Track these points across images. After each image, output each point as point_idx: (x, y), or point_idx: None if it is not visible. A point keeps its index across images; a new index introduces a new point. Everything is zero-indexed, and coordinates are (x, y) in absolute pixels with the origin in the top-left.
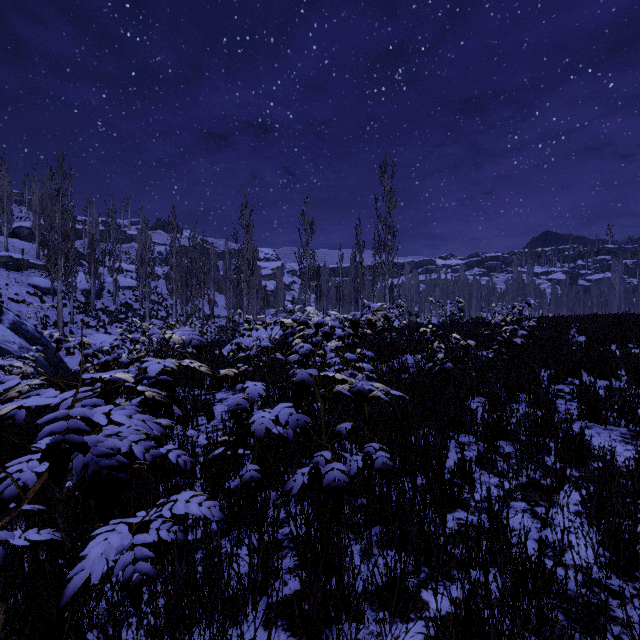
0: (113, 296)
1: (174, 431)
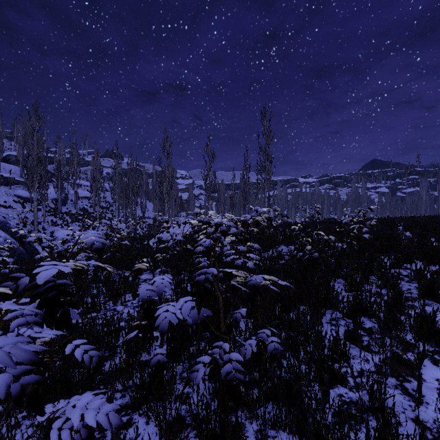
0: (74, 203)
1: (106, 306)
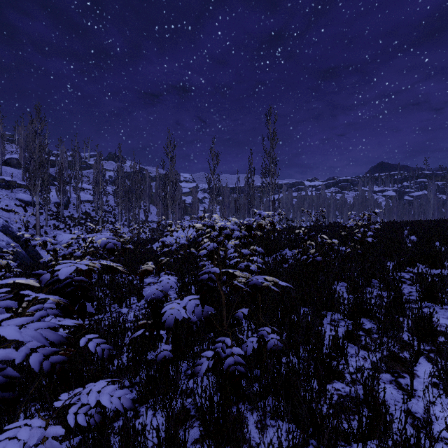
0: (76, 207)
1: (112, 309)
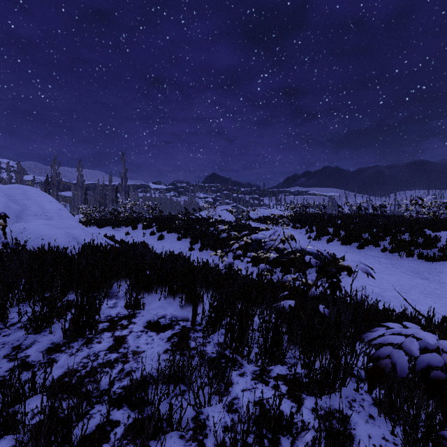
0: None
1: None
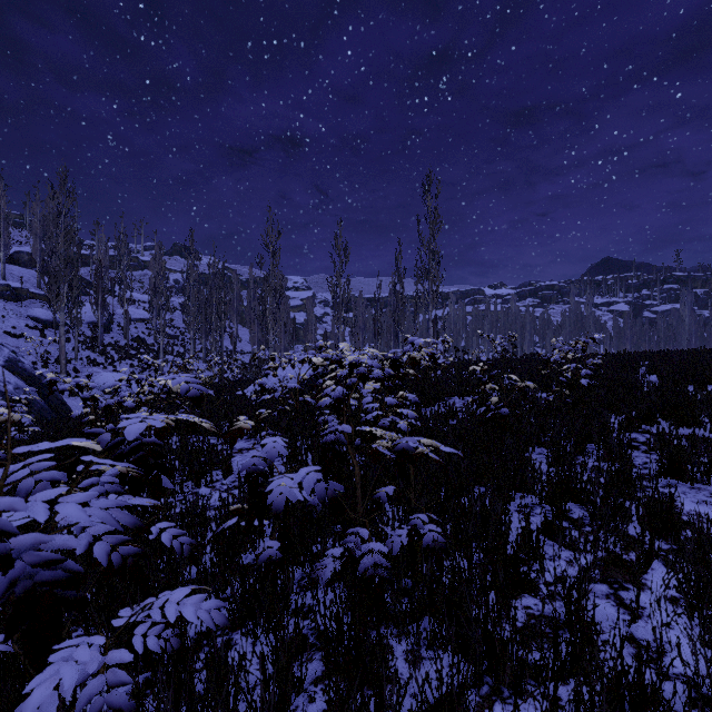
0: (123, 329)
1: (184, 489)
